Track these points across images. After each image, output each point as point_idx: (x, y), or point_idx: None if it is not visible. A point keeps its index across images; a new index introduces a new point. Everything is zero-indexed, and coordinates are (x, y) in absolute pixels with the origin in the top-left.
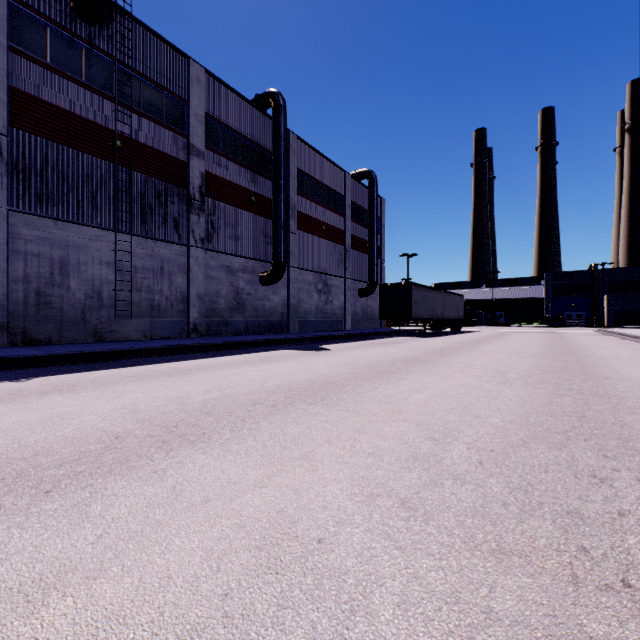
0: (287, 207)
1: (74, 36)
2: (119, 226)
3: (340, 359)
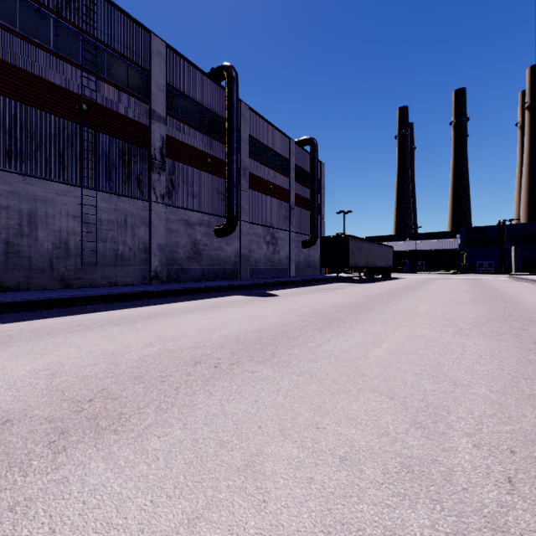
0: (239, 168)
1: (42, 6)
2: (85, 182)
3: (288, 305)
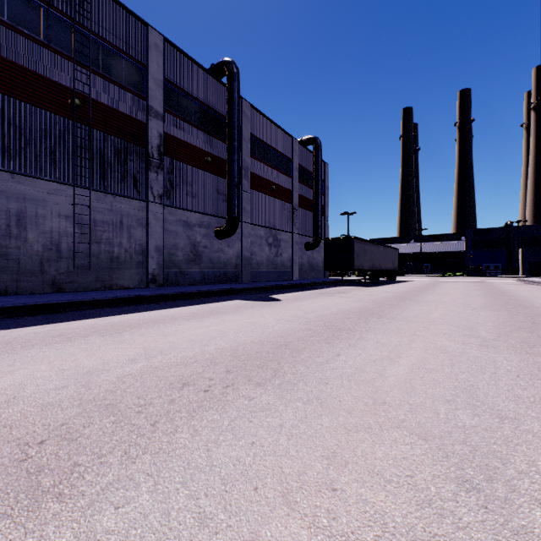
0: (240, 168)
1: None
2: (78, 181)
3: (291, 311)
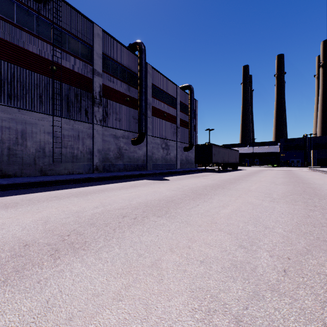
0: (146, 103)
1: (29, 8)
2: (54, 112)
3: (175, 185)
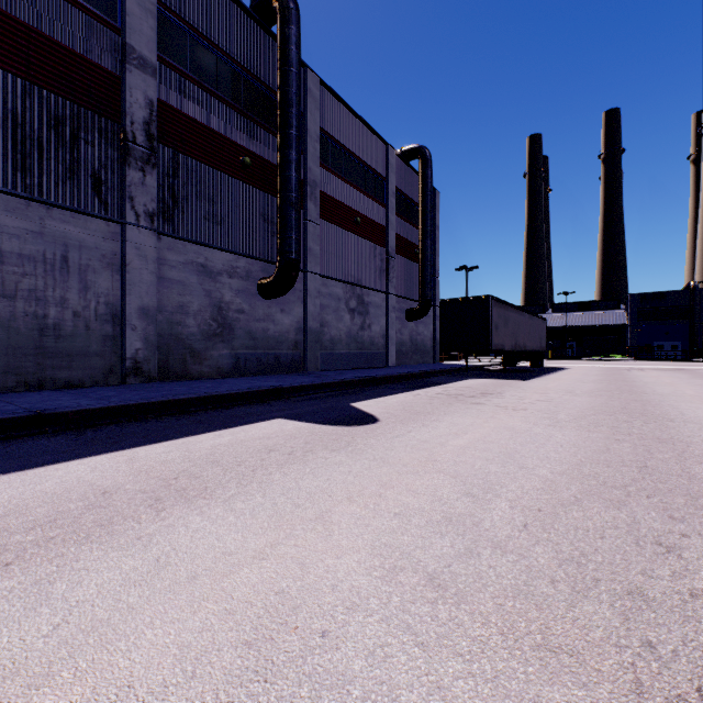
0: (303, 182)
1: None
2: None
3: (419, 481)
